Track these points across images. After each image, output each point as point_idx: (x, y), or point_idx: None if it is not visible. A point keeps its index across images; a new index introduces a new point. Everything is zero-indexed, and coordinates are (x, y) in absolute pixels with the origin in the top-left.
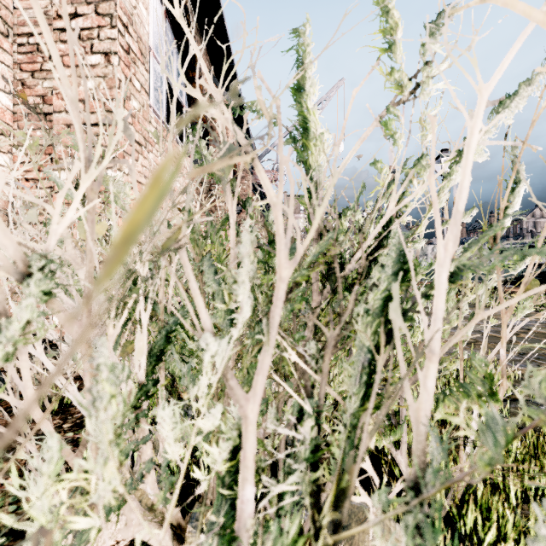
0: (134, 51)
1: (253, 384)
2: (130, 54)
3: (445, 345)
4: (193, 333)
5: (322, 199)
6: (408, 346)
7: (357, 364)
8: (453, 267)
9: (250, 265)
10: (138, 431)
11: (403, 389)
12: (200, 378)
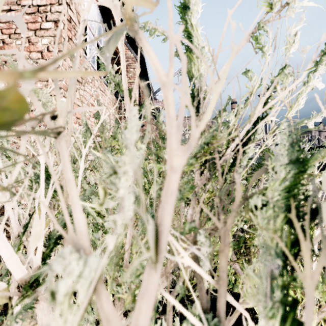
0: (74, 21)
1: (135, 313)
2: (71, 22)
3: (324, 229)
4: (63, 235)
5: (203, 101)
6: None
7: (263, 271)
8: (324, 157)
9: (136, 152)
10: (36, 310)
11: None
12: (47, 324)
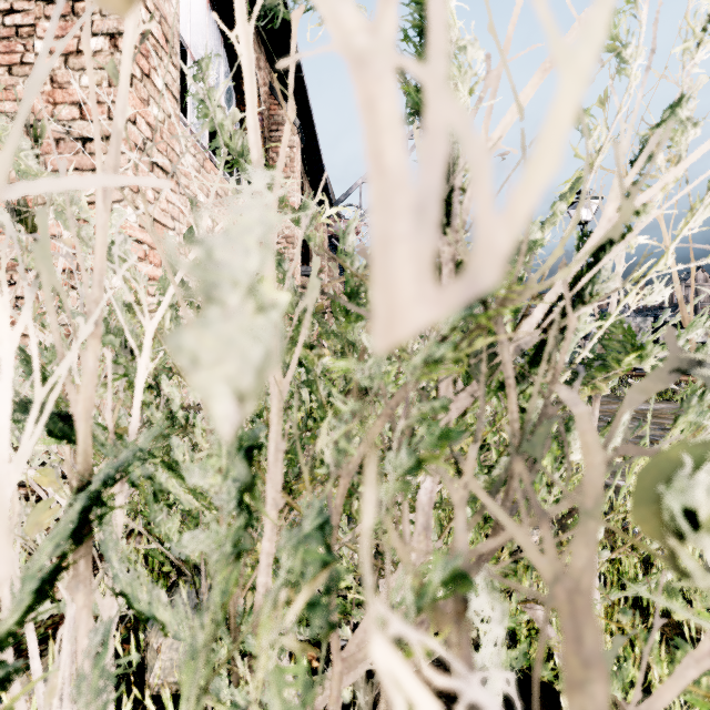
0: (155, 36)
1: None
2: (148, 38)
3: None
4: None
5: (464, 190)
6: (607, 492)
7: None
8: None
9: (252, 319)
10: None
11: (703, 664)
12: None
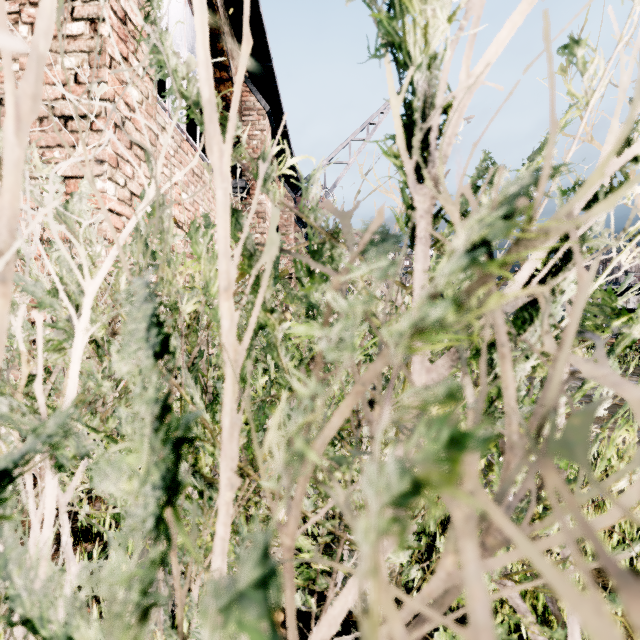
0: (133, 22)
1: None
2: (127, 24)
3: None
4: None
5: (445, 129)
6: None
7: None
8: None
9: None
10: None
11: None
12: None
